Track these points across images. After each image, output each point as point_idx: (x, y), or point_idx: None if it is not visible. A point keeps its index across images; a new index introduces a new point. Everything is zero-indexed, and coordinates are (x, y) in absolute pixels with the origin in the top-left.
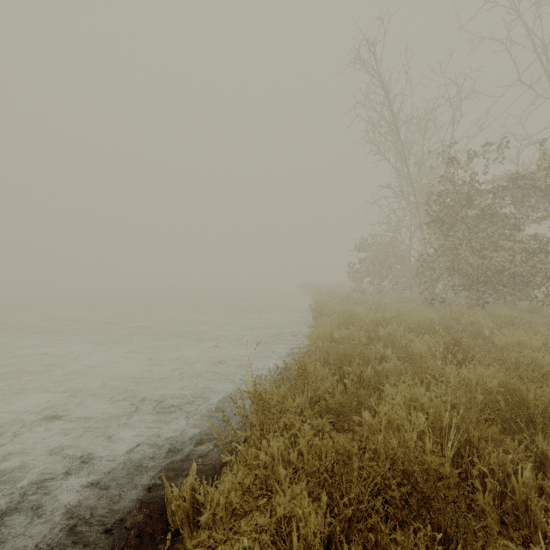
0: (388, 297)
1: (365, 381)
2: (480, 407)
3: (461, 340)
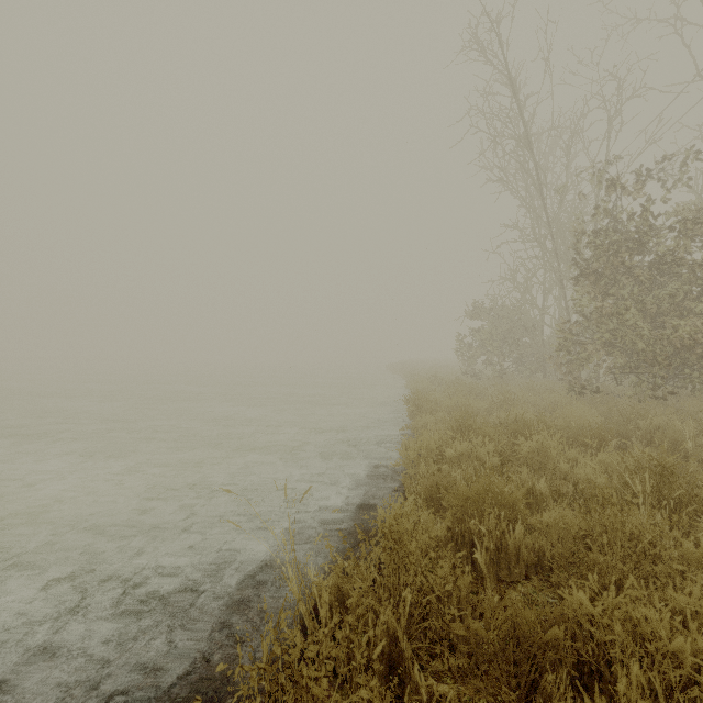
0: (513, 383)
1: (510, 549)
2: None
3: (674, 469)
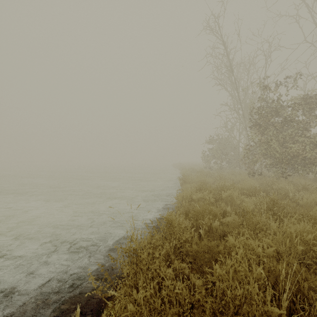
0: (226, 172)
1: (213, 230)
2: (298, 254)
3: (277, 201)
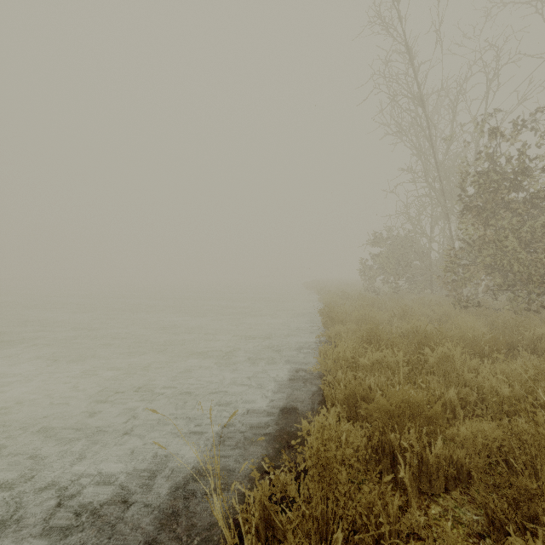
0: (406, 298)
1: (431, 463)
2: None
3: None
